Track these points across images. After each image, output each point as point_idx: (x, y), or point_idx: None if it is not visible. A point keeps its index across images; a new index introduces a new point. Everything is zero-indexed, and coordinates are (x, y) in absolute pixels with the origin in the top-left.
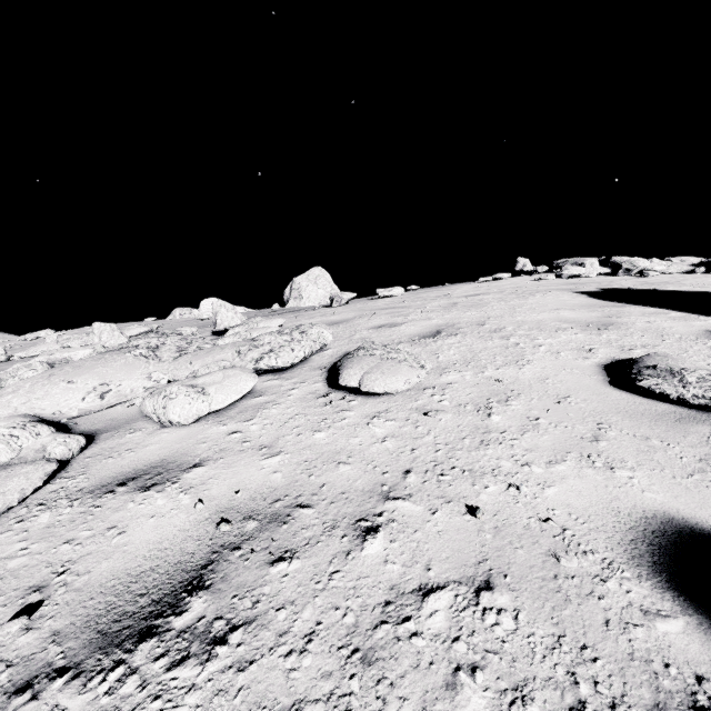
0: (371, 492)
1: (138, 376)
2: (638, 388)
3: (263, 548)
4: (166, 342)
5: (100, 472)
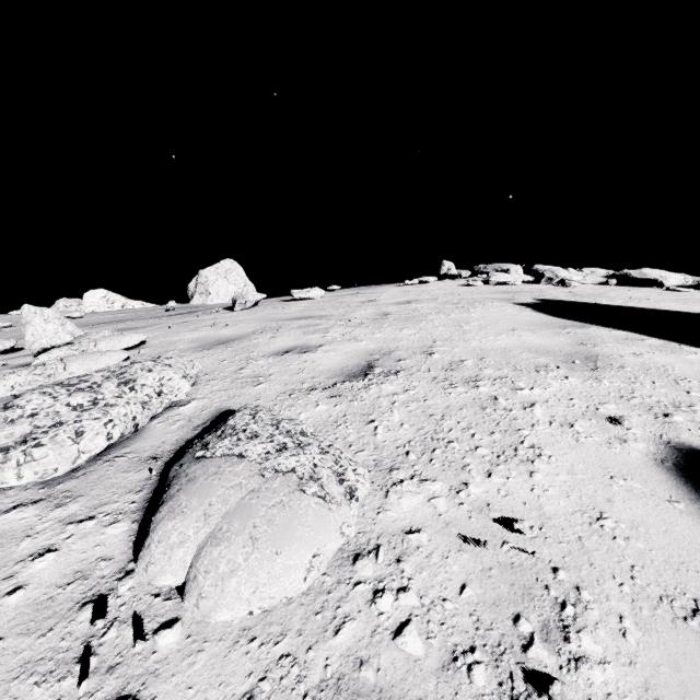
0: None
1: None
2: None
3: None
4: None
5: None
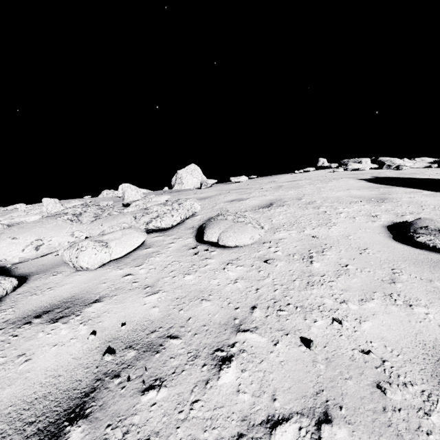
0: (226, 325)
1: (64, 233)
2: (416, 242)
3: (138, 376)
4: (87, 211)
5: (24, 306)
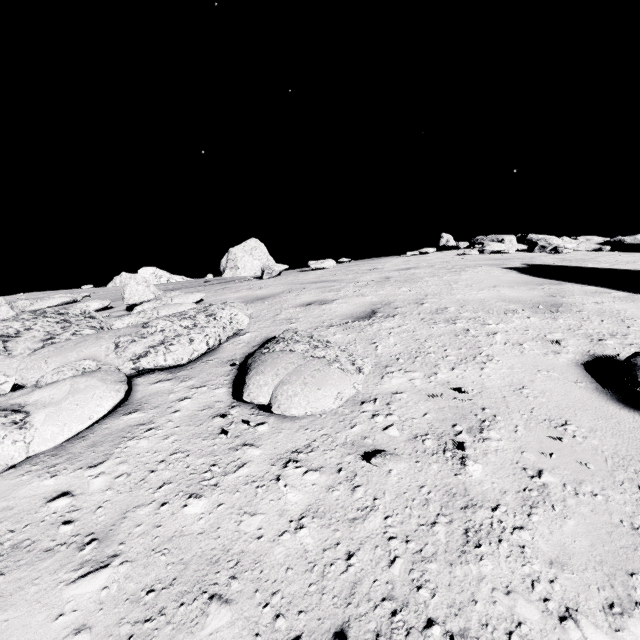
0: None
1: None
2: None
3: None
4: (33, 327)
5: None
